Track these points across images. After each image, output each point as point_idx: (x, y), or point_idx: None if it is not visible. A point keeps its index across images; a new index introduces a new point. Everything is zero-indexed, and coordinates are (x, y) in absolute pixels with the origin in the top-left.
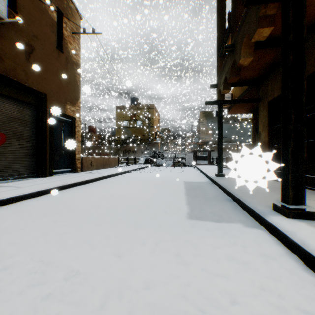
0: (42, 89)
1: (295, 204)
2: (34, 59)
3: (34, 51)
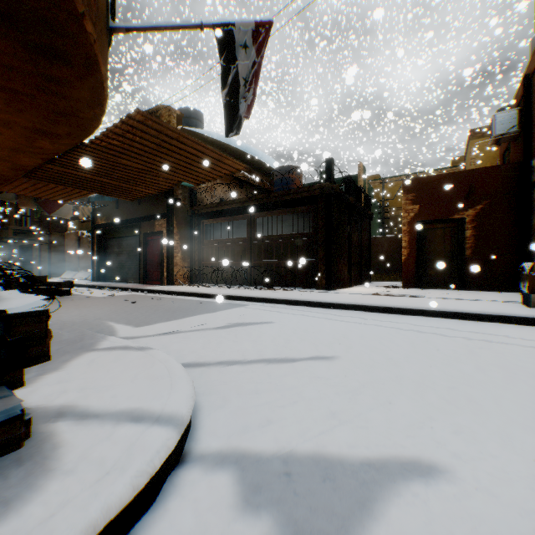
0: None
1: None
2: None
3: None
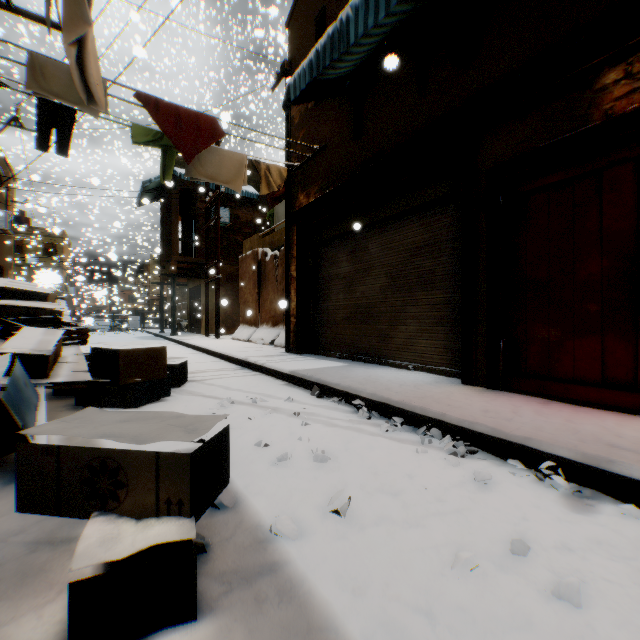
0: (3, 263)
1: (174, 332)
2: (1, 241)
3: (1, 235)
